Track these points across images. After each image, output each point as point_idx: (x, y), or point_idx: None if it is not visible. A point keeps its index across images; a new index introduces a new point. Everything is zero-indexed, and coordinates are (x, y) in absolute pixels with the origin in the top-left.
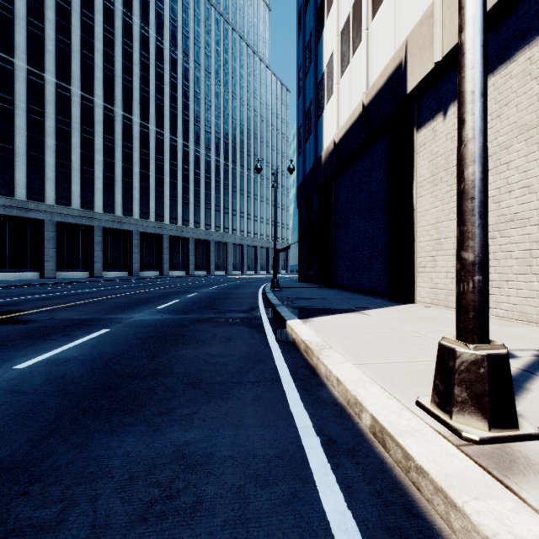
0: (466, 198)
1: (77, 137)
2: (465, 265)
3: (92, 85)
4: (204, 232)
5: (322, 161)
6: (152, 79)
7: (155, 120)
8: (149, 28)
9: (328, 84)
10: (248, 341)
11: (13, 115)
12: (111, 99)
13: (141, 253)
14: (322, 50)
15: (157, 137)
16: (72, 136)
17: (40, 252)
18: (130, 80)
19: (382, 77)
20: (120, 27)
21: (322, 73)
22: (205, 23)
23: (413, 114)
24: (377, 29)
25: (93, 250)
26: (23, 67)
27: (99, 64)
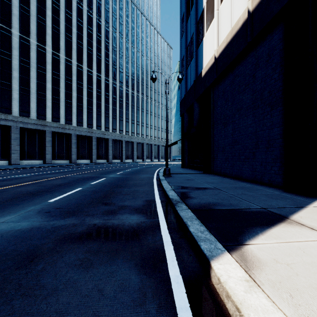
0: None
1: (34, 72)
2: None
3: (44, 38)
4: (118, 135)
5: (202, 76)
6: (84, 36)
7: (87, 62)
8: (83, 3)
9: (207, 16)
10: None
11: None
12: (57, 48)
13: (78, 148)
14: None
15: (88, 74)
16: (30, 71)
17: (8, 147)
18: (70, 36)
19: None
20: (64, 2)
21: (202, 10)
22: (119, 3)
23: None
24: None
25: (45, 146)
26: None
27: (49, 25)
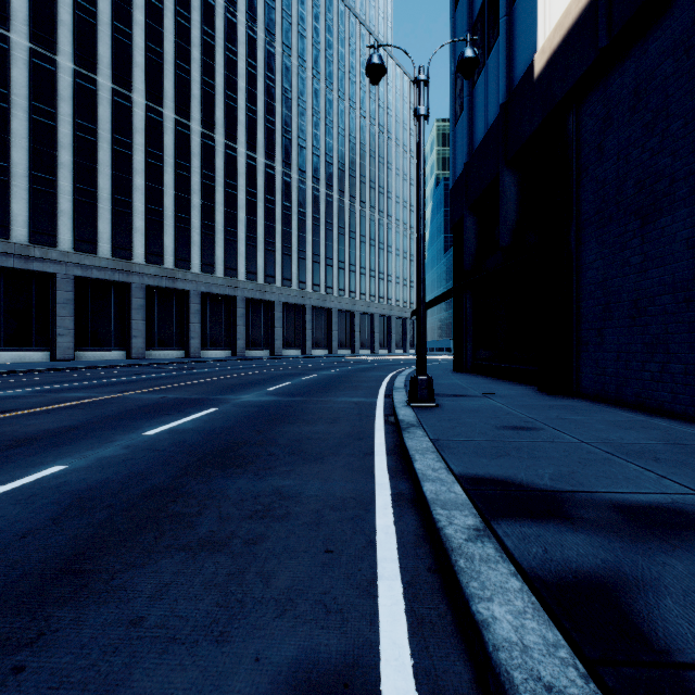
0: None
1: (107, 151)
2: None
3: (128, 74)
4: (296, 293)
5: (534, 76)
6: (219, 68)
7: (224, 127)
8: None
9: None
10: None
11: (8, 117)
12: (158, 96)
13: (204, 323)
14: None
15: (227, 153)
16: (98, 149)
17: (51, 321)
18: (186, 68)
19: None
20: None
21: None
22: None
23: None
24: None
25: (130, 319)
26: (23, 46)
27: (140, 44)
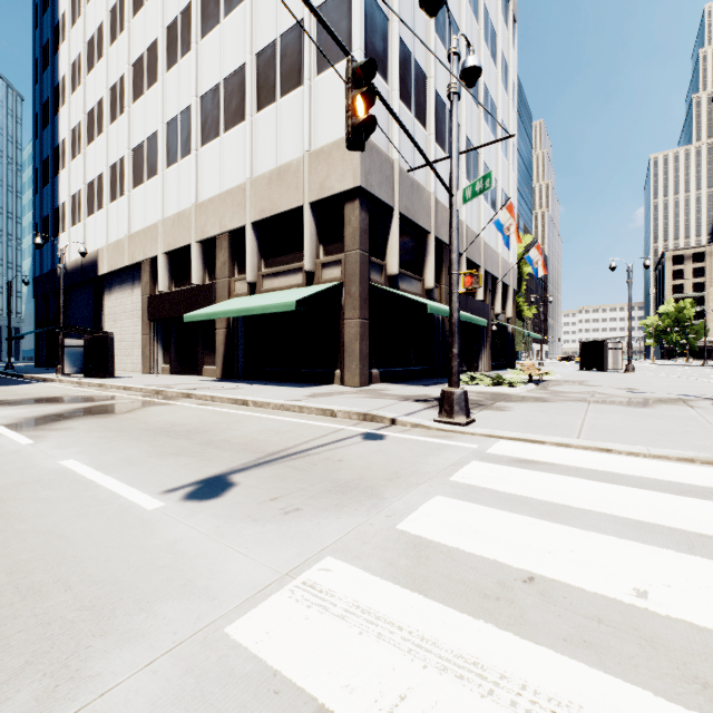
0: (61, 345)
1: None
2: (61, 354)
3: None
4: None
5: (58, 273)
6: None
7: None
8: None
9: (63, 219)
10: (7, 379)
11: None
12: None
13: None
14: (59, 186)
15: None
16: None
17: None
18: None
19: (90, 257)
20: None
21: (59, 206)
22: None
23: (103, 284)
24: (90, 226)
25: None
26: None
27: None
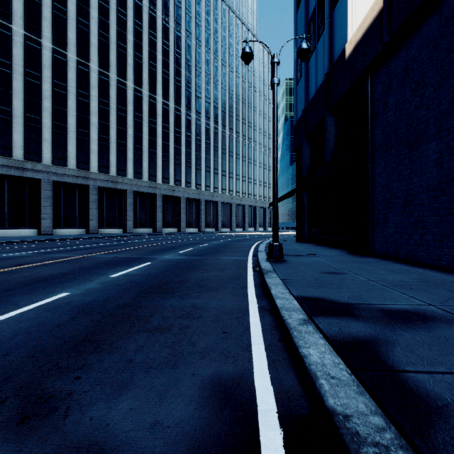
0: None
1: (73, 100)
2: None
3: (87, 51)
4: (195, 192)
5: (345, 57)
6: (145, 46)
7: (148, 85)
8: None
9: None
10: None
11: (11, 79)
12: (106, 65)
13: (135, 211)
14: None
15: (150, 101)
16: (68, 99)
17: (38, 210)
18: (124, 47)
19: None
20: None
21: None
22: None
23: None
24: None
25: (88, 208)
26: (20, 33)
27: (95, 31)
